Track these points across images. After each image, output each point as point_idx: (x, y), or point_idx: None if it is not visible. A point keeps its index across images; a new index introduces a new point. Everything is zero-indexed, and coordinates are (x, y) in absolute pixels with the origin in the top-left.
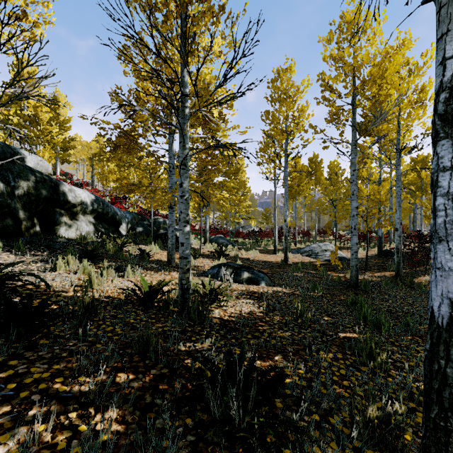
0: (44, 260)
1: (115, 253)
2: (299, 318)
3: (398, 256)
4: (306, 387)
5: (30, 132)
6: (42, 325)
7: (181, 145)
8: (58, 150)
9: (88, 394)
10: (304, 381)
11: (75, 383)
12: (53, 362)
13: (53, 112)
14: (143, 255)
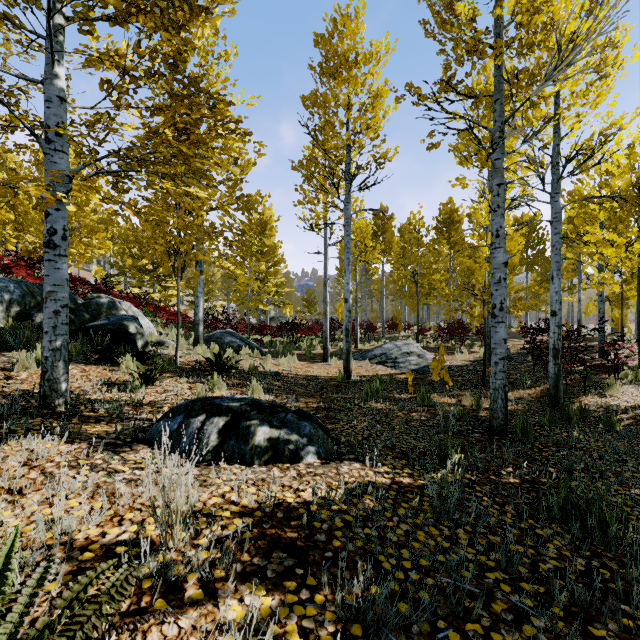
0: None
1: None
2: None
3: (556, 363)
4: None
5: None
6: None
7: None
8: None
9: None
10: None
11: None
12: None
13: None
14: None
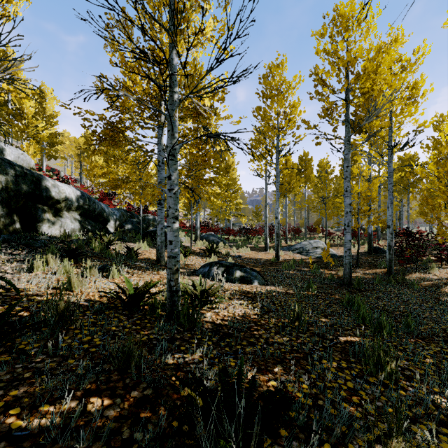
0: (21, 260)
1: (101, 251)
2: (296, 321)
3: (390, 253)
4: (312, 407)
5: (13, 126)
6: (1, 340)
7: (169, 134)
8: (44, 145)
9: (50, 430)
10: (309, 399)
11: (34, 415)
12: (11, 385)
13: (29, 98)
14: (130, 253)
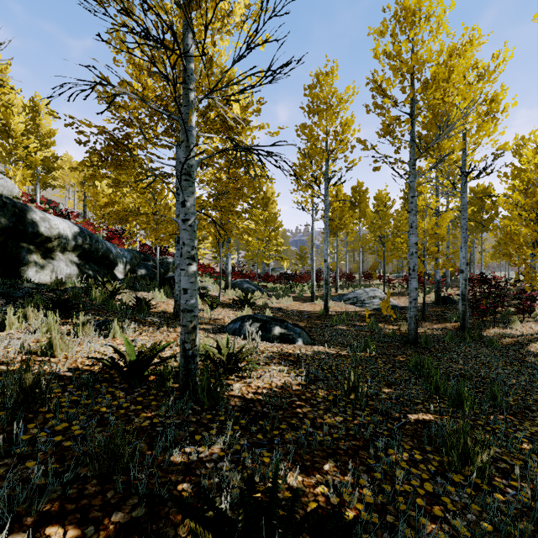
0: None
1: (104, 302)
2: (351, 393)
3: (463, 304)
4: (378, 526)
5: None
6: None
7: (184, 145)
8: (38, 171)
9: None
10: (373, 514)
11: None
12: None
13: None
14: (140, 305)
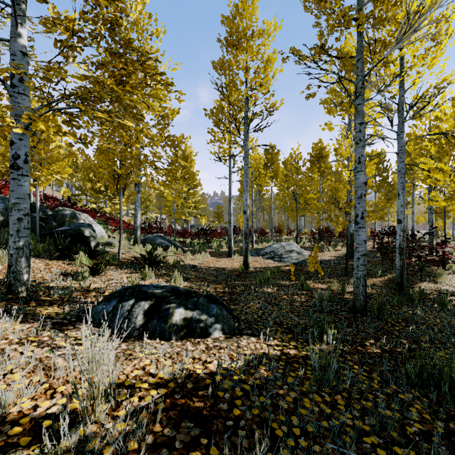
0: None
1: None
2: None
3: (401, 258)
4: None
5: None
6: None
7: None
8: None
9: None
10: None
11: None
12: None
13: None
14: None
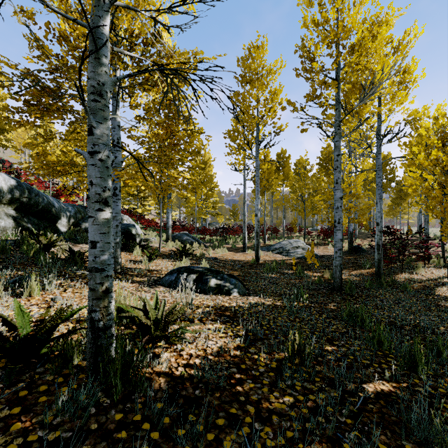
0: None
1: (35, 255)
2: (296, 357)
3: (378, 253)
4: None
5: None
6: None
7: (92, 56)
8: None
9: None
10: None
11: None
12: None
13: None
14: (73, 258)
